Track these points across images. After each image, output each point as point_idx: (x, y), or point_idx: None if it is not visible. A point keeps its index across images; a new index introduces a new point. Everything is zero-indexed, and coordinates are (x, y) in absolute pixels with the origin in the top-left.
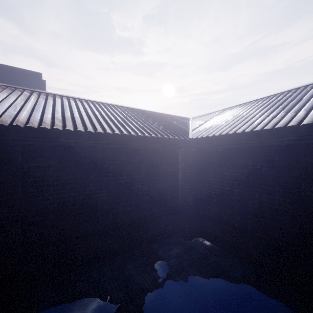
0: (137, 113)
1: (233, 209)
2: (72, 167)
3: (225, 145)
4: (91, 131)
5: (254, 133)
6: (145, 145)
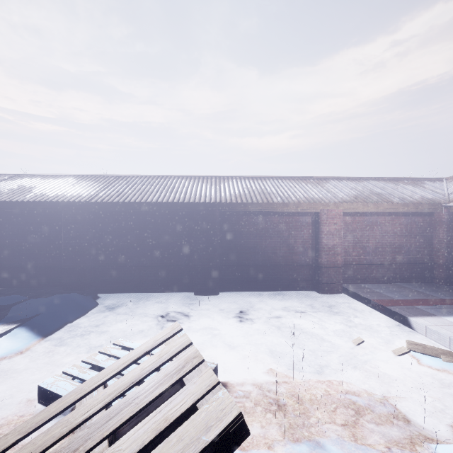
0: None
1: (13, 254)
2: None
3: (4, 208)
4: None
5: (24, 203)
6: None
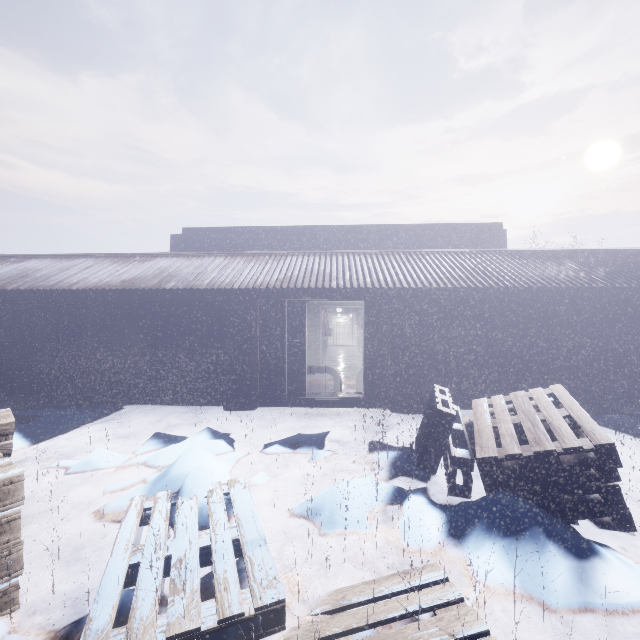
0: None
1: None
2: (628, 316)
3: None
4: None
5: None
6: None
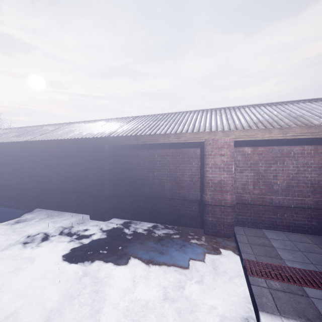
0: None
1: None
2: None
3: None
4: None
5: None
6: None
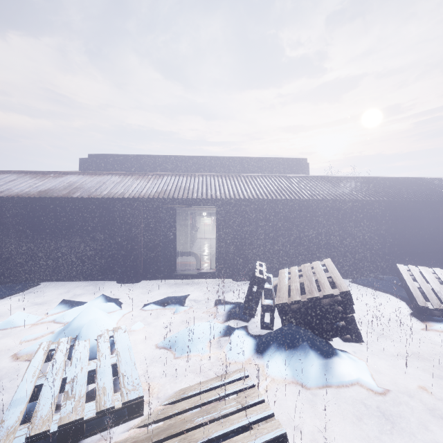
0: (394, 182)
1: None
2: (375, 217)
3: None
4: (388, 199)
5: None
6: (417, 205)
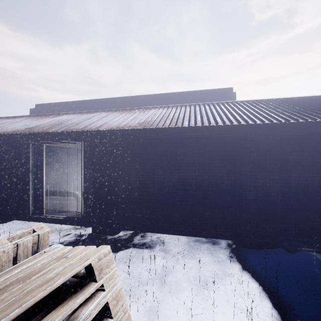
0: None
1: None
2: (310, 152)
3: None
4: None
5: None
6: None
